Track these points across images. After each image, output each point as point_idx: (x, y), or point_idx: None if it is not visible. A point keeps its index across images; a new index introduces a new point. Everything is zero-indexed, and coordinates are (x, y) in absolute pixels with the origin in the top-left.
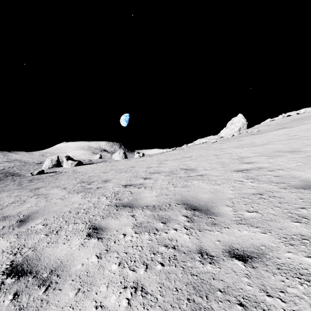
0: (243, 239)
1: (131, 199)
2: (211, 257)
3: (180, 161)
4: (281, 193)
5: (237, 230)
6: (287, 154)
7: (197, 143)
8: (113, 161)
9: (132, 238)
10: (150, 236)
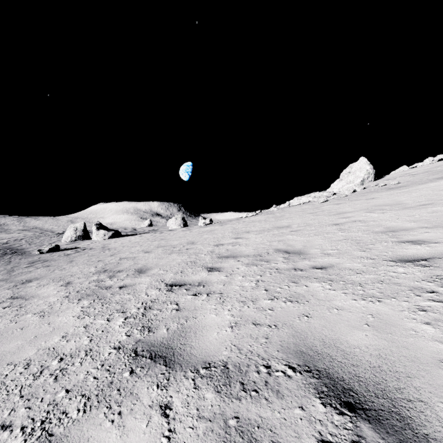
0: None
1: (175, 330)
2: None
3: (272, 234)
4: None
5: None
6: None
7: (294, 203)
8: (167, 231)
9: None
10: None
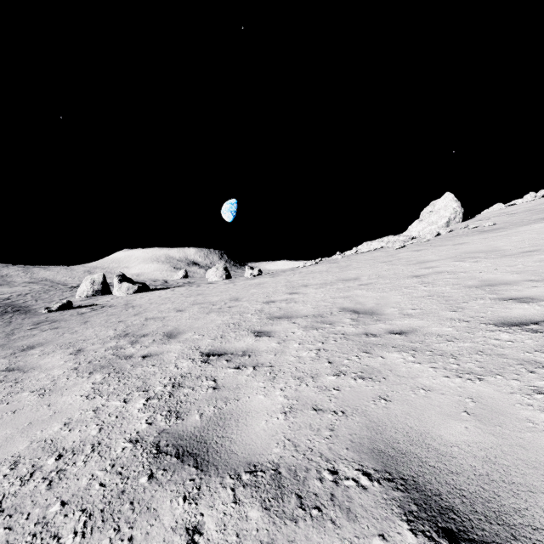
0: None
1: (211, 417)
2: None
3: (336, 289)
4: None
5: None
6: None
7: (363, 249)
8: (205, 284)
9: None
10: None
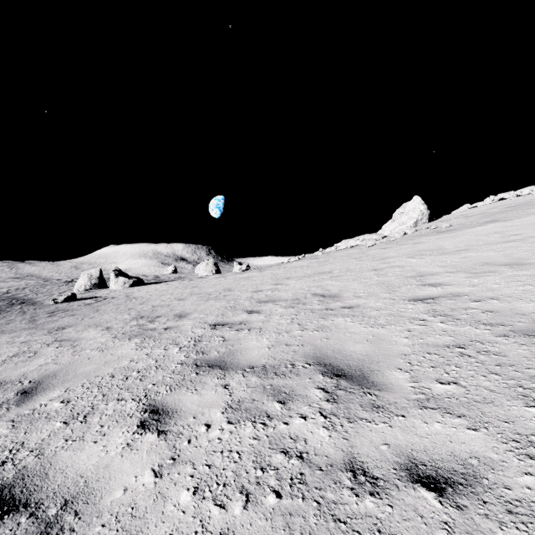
0: (434, 442)
1: (224, 352)
2: (373, 481)
3: (312, 280)
4: (499, 346)
5: (421, 421)
6: (504, 270)
7: (341, 247)
8: (197, 278)
9: (222, 434)
10: (256, 431)
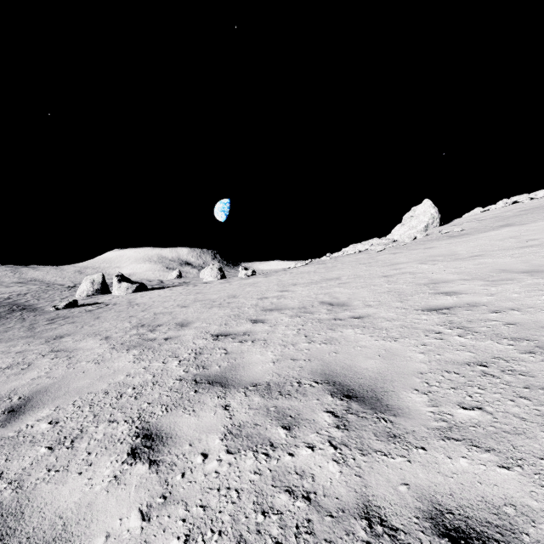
0: (461, 483)
1: (226, 367)
2: (392, 533)
3: (319, 287)
4: (525, 364)
5: (444, 455)
6: (523, 277)
7: (349, 251)
8: (201, 284)
9: (220, 467)
10: (257, 463)
